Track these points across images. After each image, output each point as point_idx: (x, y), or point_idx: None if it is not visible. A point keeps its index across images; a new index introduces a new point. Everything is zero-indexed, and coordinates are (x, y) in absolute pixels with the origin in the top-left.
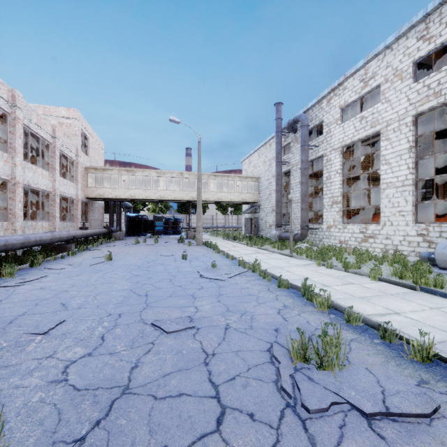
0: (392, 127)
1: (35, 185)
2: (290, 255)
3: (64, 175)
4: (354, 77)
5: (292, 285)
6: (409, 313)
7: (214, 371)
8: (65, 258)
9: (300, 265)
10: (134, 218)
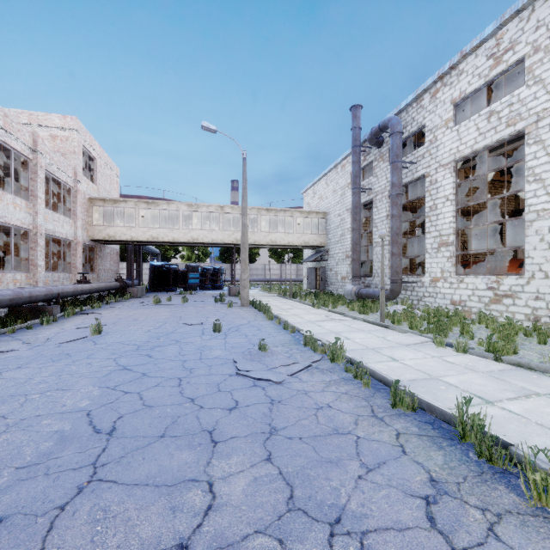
0: (547, 122)
1: (2, 218)
2: (382, 324)
3: (58, 208)
4: (477, 53)
5: (421, 402)
6: None
7: None
8: (33, 329)
9: (407, 345)
10: (160, 267)
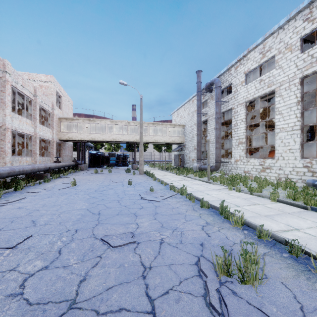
0: (284, 87)
1: (21, 130)
2: (208, 181)
3: (43, 123)
4: (255, 50)
5: (211, 205)
6: (307, 230)
7: (150, 284)
8: (42, 184)
9: (216, 189)
10: (94, 154)
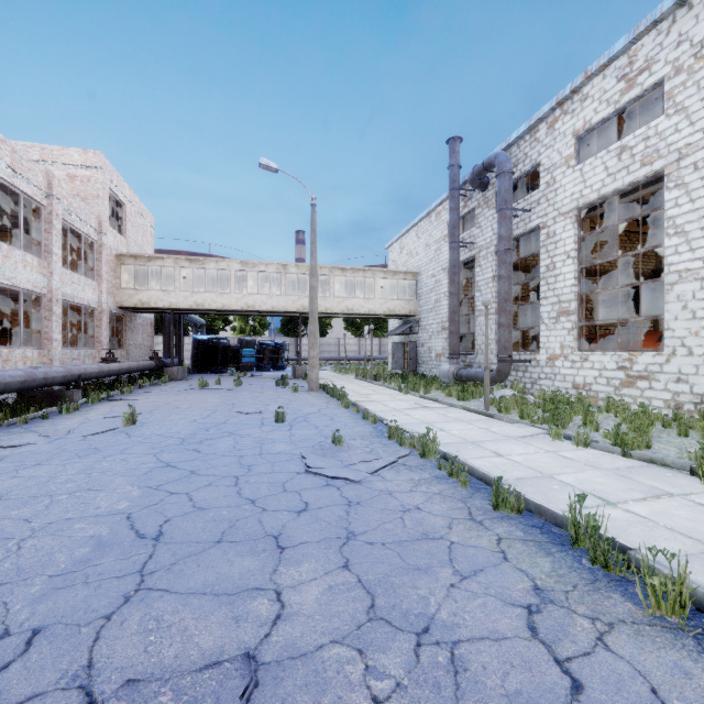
0: (690, 160)
1: (9, 280)
2: (486, 412)
3: (78, 267)
4: (605, 73)
5: (528, 503)
6: None
7: None
8: (50, 419)
9: (516, 438)
10: (205, 342)
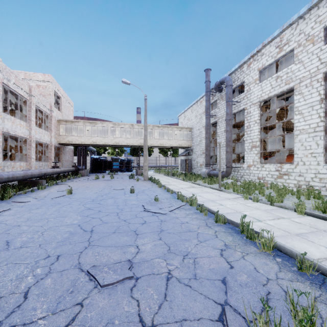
0: (304, 83)
1: (14, 132)
2: (219, 189)
3: (41, 126)
4: (270, 44)
5: (228, 220)
6: None
7: None
8: (34, 192)
9: (230, 199)
10: (96, 159)
